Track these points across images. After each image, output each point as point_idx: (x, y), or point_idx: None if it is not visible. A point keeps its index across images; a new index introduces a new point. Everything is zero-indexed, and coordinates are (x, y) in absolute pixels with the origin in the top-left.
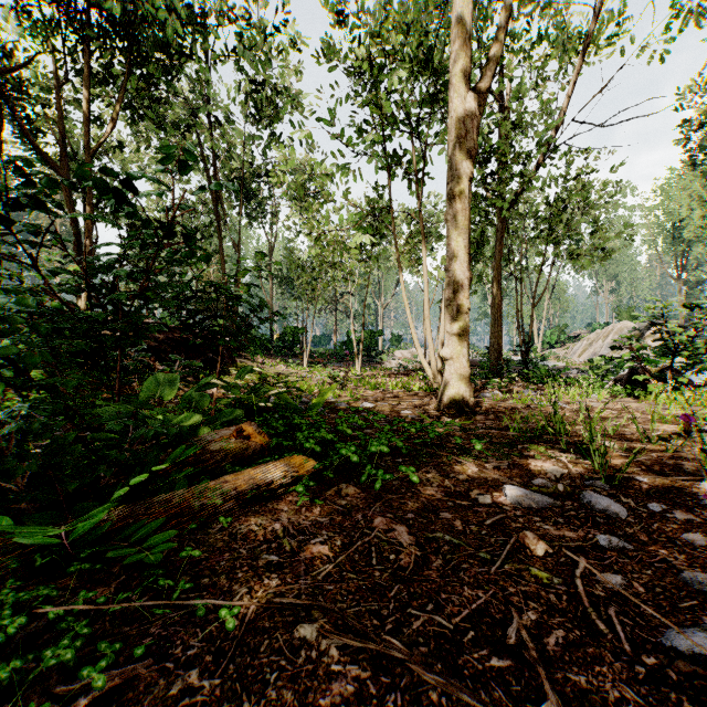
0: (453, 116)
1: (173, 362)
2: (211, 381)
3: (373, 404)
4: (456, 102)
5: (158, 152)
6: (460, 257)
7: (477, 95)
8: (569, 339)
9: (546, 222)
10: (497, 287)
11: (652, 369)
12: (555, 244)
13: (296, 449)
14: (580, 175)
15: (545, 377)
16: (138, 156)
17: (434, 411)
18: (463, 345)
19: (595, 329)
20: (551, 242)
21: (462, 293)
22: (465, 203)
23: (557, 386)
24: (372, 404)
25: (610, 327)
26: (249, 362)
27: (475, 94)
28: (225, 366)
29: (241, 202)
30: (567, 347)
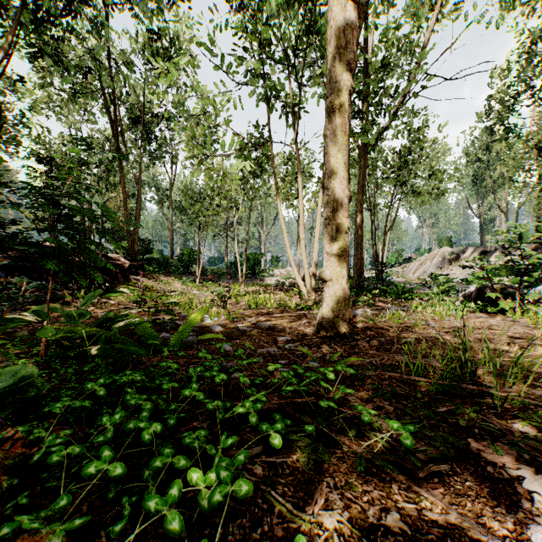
0: (333, 25)
1: (49, 282)
2: (17, 316)
3: (250, 327)
4: (336, 10)
5: (59, 89)
6: (339, 174)
7: (357, 7)
8: (404, 260)
9: (396, 164)
10: (360, 216)
11: (493, 286)
12: (401, 184)
13: (99, 445)
14: (423, 127)
15: (401, 292)
16: (50, 98)
17: (314, 336)
18: (342, 266)
19: (422, 253)
20: (398, 182)
21: (341, 211)
22: (345, 118)
23: (412, 300)
24: (249, 328)
25: (435, 251)
26: (144, 280)
27: (355, 4)
28: (116, 284)
29: (141, 140)
30: (403, 266)
